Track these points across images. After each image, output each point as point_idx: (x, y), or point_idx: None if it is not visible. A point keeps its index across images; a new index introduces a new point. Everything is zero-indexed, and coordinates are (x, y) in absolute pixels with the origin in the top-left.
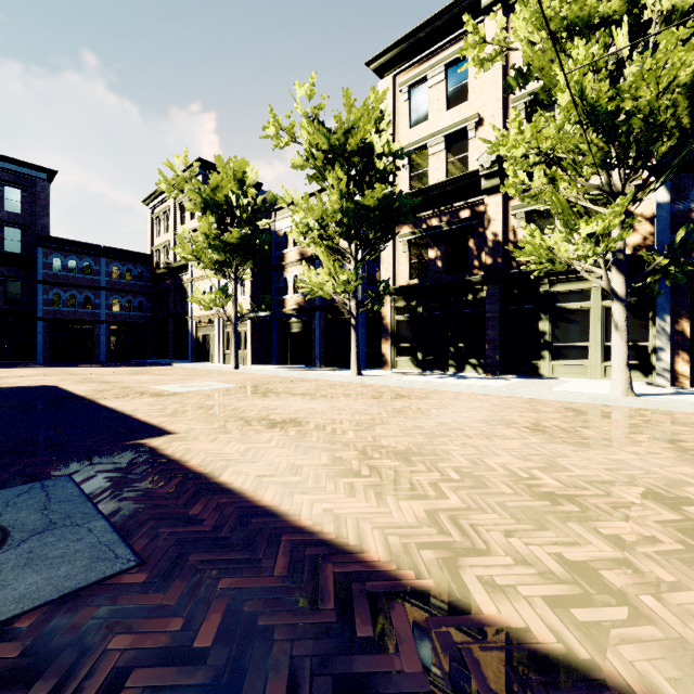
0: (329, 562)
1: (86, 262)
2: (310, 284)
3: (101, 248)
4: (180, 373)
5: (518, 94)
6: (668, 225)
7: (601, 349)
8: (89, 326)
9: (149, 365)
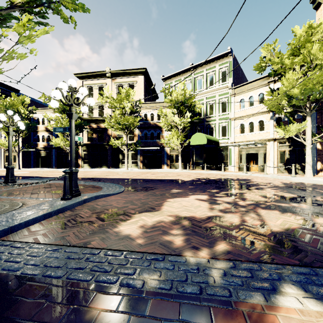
0: None
1: None
2: (57, 144)
3: None
4: None
5: None
6: (139, 138)
7: (130, 162)
8: None
9: None
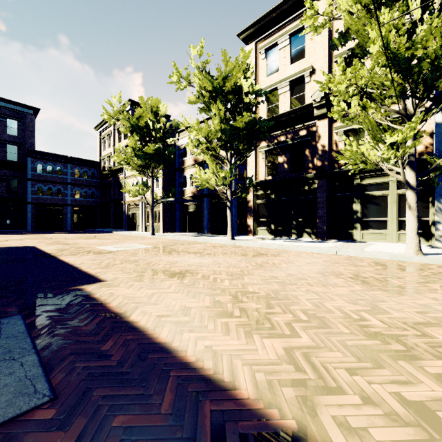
0: (207, 399)
1: (58, 167)
2: (200, 179)
3: (68, 158)
4: (116, 238)
5: (339, 52)
6: None
7: (396, 222)
8: (60, 208)
9: (97, 233)
